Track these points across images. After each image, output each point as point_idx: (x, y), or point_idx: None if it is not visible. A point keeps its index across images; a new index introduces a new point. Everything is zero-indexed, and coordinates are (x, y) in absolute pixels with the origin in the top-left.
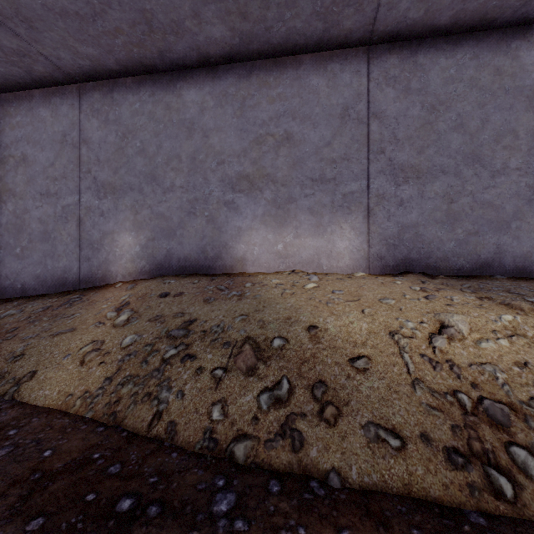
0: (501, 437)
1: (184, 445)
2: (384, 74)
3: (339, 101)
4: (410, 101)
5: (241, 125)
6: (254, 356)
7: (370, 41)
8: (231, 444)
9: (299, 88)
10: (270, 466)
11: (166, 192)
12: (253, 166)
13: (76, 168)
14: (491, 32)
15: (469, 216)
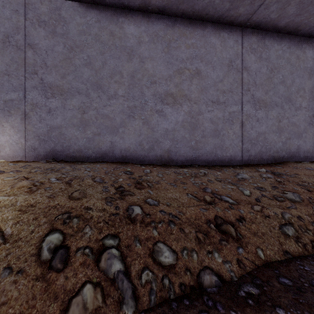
0: None
1: None
2: (37, 17)
3: (1, 29)
4: (56, 41)
5: None
6: None
7: None
8: None
9: None
10: None
11: None
12: None
13: None
14: (108, 8)
15: (95, 123)
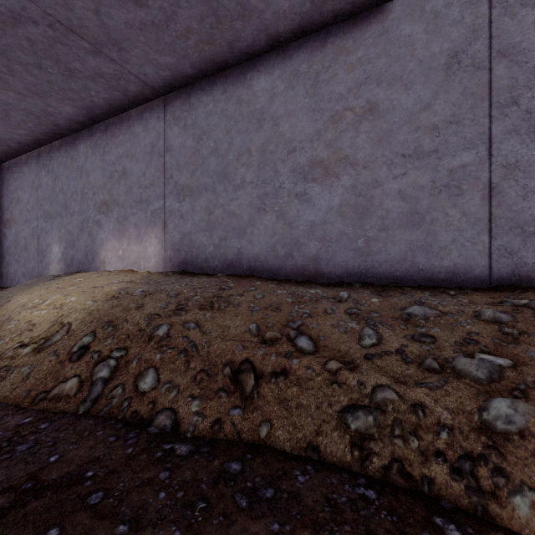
0: None
1: None
2: (172, 116)
3: (149, 141)
4: (187, 135)
5: (103, 166)
6: None
7: (161, 93)
8: None
9: (130, 134)
10: None
11: (71, 216)
12: (108, 195)
13: (37, 203)
14: (235, 68)
15: (221, 224)
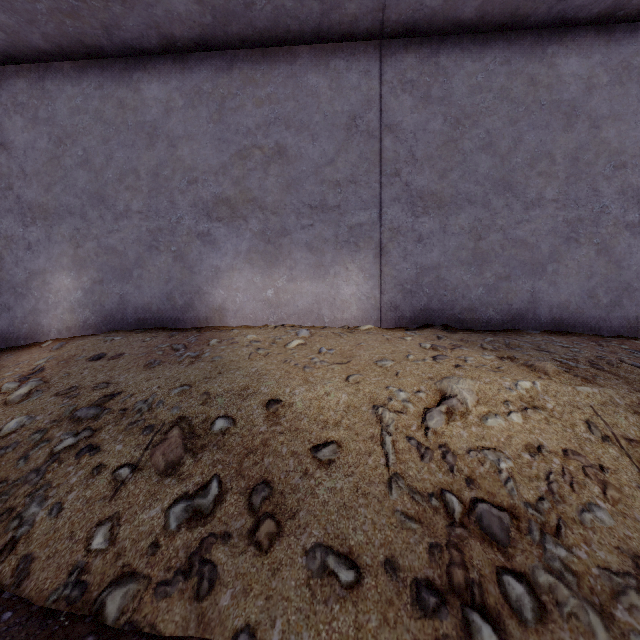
0: (494, 560)
1: (33, 595)
2: (399, 77)
3: (344, 108)
4: (431, 112)
5: (219, 133)
6: (182, 446)
7: (381, 33)
8: (106, 590)
9: (295, 88)
10: (153, 627)
11: (119, 218)
12: (235, 187)
13: None
14: (525, 32)
15: (499, 256)
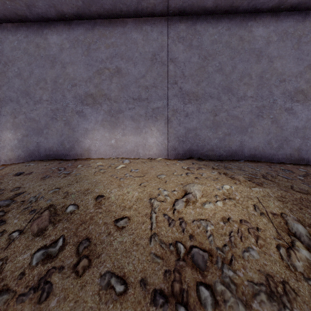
0: (196, 278)
1: None
2: (177, 35)
3: (150, 50)
4: (192, 53)
5: (87, 61)
6: (48, 220)
7: (168, 13)
8: None
9: (125, 39)
10: None
11: (36, 103)
12: (95, 88)
13: None
14: (237, 15)
15: (225, 124)
